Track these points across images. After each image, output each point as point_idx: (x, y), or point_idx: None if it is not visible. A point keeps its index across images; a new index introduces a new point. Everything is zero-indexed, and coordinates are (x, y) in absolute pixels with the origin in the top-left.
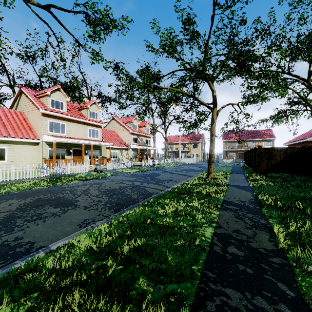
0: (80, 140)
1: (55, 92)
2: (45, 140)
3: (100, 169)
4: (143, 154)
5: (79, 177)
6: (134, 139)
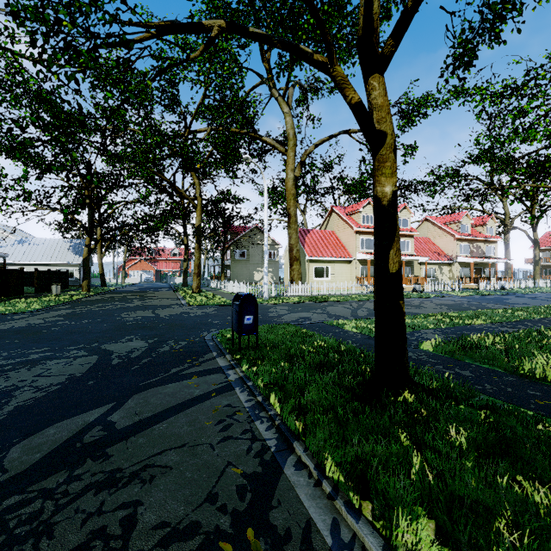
0: None
1: (365, 207)
2: (358, 258)
3: (419, 289)
4: (480, 271)
5: None
6: (462, 247)
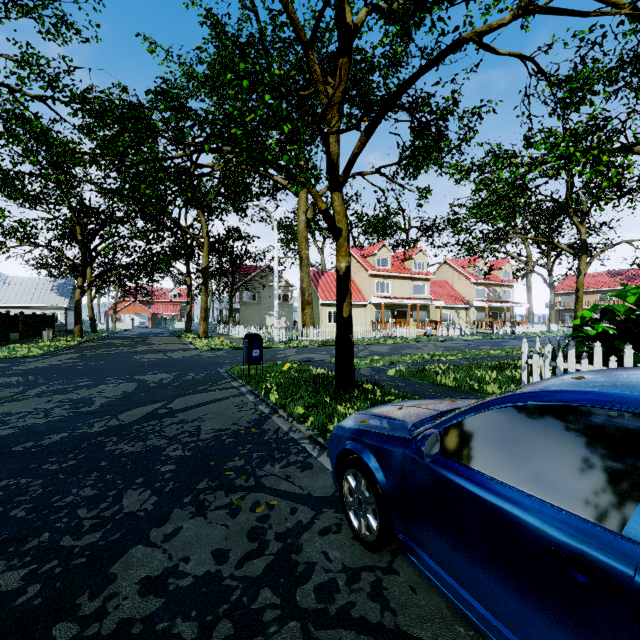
0: (406, 300)
1: (380, 250)
2: (373, 302)
3: (431, 333)
4: (497, 315)
5: (411, 339)
6: (479, 291)
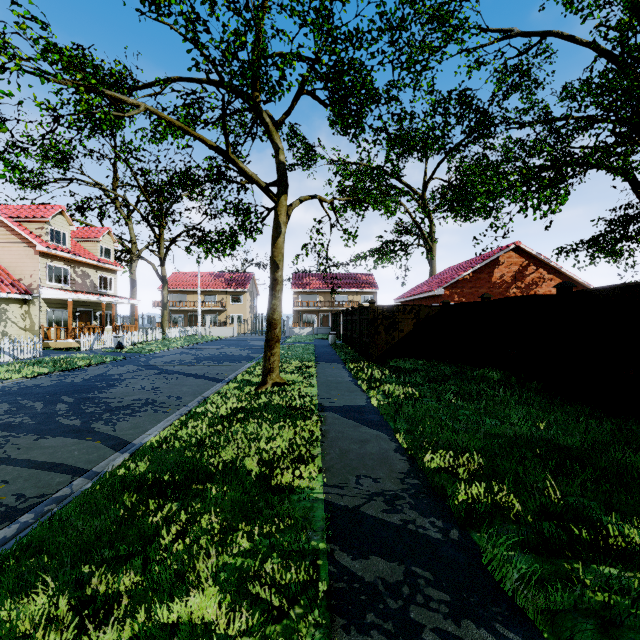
0: None
1: None
2: None
3: None
4: (90, 316)
5: None
6: (55, 271)
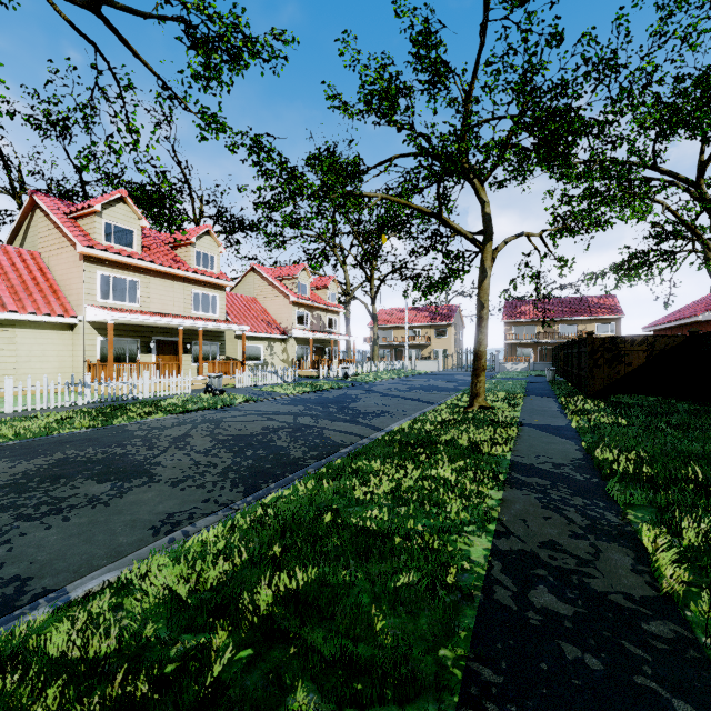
0: (174, 319)
1: (114, 207)
2: (90, 319)
3: (220, 386)
4: (322, 351)
5: (168, 406)
6: (300, 316)
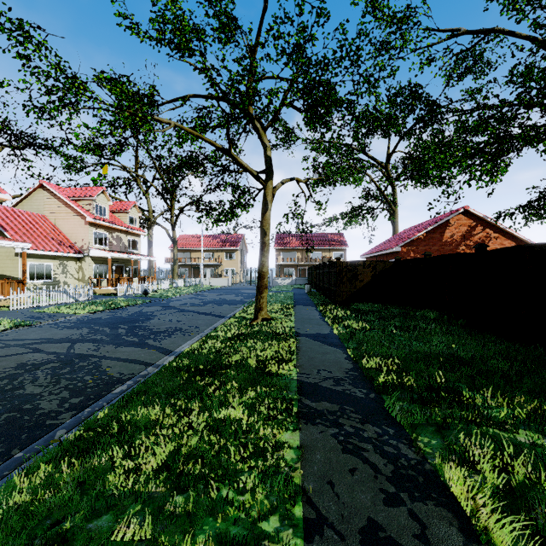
0: None
1: None
2: None
3: None
4: (122, 270)
5: None
6: (98, 236)
